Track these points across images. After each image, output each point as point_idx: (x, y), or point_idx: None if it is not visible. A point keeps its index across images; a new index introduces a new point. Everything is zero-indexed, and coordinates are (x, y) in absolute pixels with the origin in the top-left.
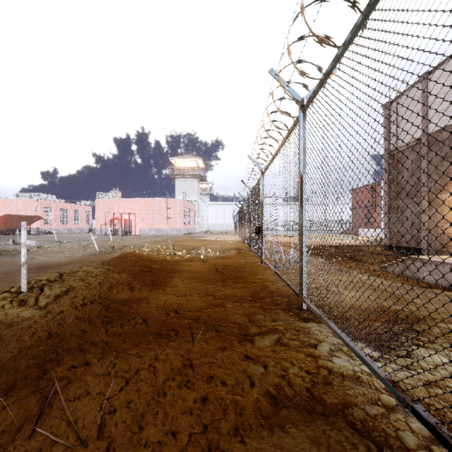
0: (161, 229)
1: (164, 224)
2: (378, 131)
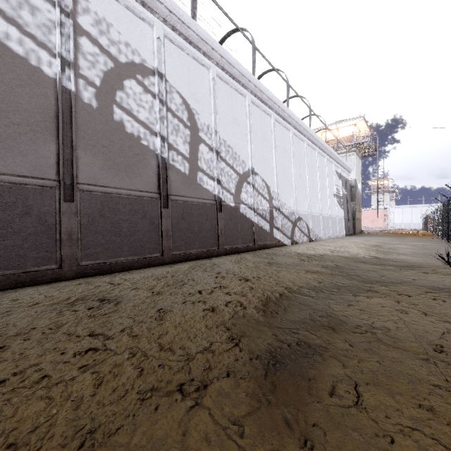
0: (368, 227)
1: (370, 224)
2: (434, 219)
